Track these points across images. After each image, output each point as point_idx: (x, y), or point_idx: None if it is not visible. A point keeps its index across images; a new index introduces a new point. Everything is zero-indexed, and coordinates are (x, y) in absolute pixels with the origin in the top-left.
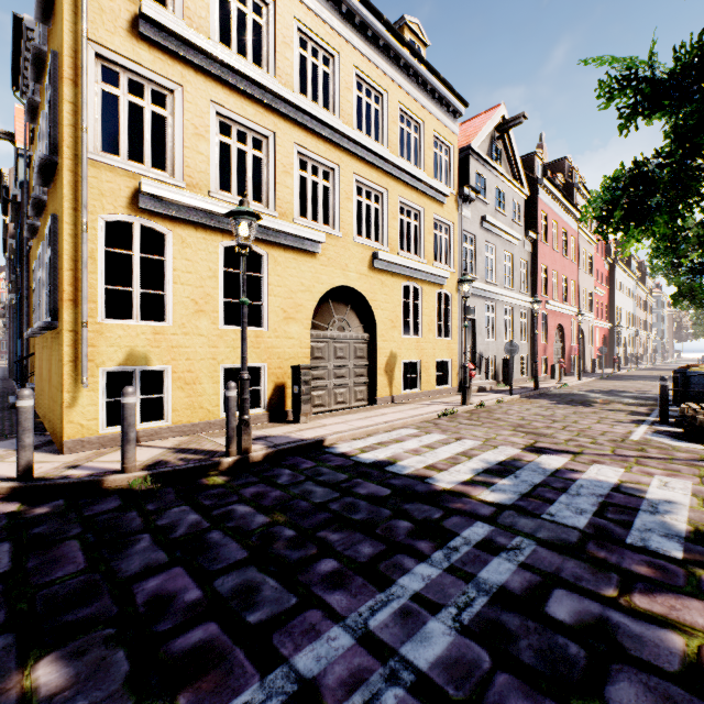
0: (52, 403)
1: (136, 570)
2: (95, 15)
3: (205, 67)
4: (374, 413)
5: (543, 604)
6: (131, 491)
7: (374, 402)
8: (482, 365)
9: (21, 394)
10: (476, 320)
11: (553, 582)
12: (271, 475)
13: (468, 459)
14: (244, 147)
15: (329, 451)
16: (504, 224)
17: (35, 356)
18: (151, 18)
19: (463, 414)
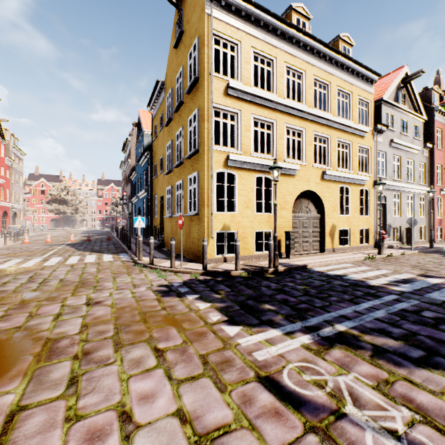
0: (191, 245)
1: (269, 293)
2: (213, 92)
3: (249, 100)
4: (325, 256)
5: (420, 313)
6: (242, 276)
7: (323, 251)
8: (390, 232)
9: (204, 240)
10: (386, 204)
11: (425, 309)
12: (291, 276)
13: (384, 277)
14: (263, 130)
15: (311, 270)
16: (406, 142)
17: (165, 226)
18: (232, 87)
19: (379, 259)
